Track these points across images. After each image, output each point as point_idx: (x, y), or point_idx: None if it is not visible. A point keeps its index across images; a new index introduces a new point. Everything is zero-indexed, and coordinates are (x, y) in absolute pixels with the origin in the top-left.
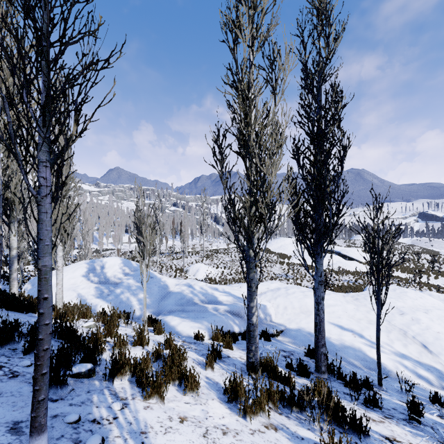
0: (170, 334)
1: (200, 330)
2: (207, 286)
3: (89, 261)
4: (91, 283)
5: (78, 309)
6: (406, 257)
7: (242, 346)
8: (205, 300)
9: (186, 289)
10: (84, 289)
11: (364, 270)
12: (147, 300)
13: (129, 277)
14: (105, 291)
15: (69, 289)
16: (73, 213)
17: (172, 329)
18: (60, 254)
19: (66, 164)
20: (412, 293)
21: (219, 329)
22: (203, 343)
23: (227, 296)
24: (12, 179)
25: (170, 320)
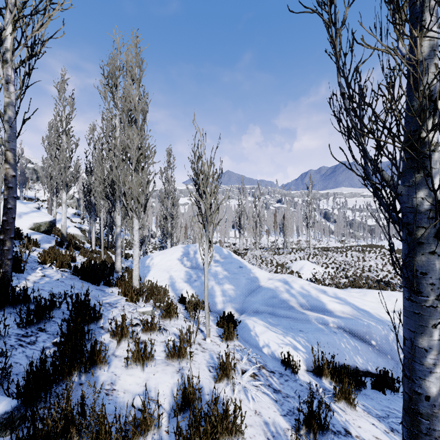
0: (227, 356)
1: (293, 351)
2: (309, 285)
3: (185, 246)
4: (183, 267)
5: (154, 290)
6: None
7: (375, 406)
8: (305, 305)
9: (281, 286)
10: (176, 272)
11: None
12: (232, 292)
13: (217, 265)
14: (193, 276)
15: (164, 270)
16: (145, 181)
17: (251, 339)
18: (136, 228)
19: (141, 128)
20: None
21: (327, 359)
22: (296, 379)
23: (341, 304)
24: (114, 161)
25: (251, 325)
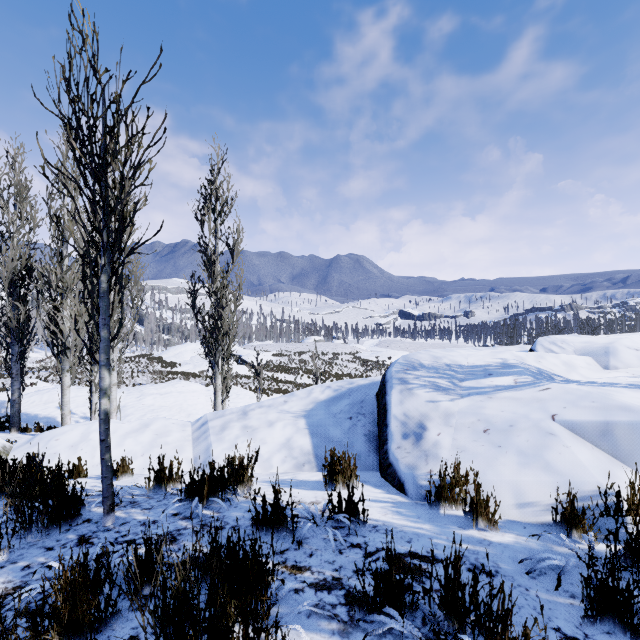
0: None
1: None
2: None
3: None
4: None
5: None
6: (306, 358)
7: None
8: None
9: None
10: None
11: (245, 374)
12: None
13: None
14: None
15: None
16: None
17: None
18: None
19: None
20: (182, 384)
21: None
22: None
23: None
24: None
25: None
